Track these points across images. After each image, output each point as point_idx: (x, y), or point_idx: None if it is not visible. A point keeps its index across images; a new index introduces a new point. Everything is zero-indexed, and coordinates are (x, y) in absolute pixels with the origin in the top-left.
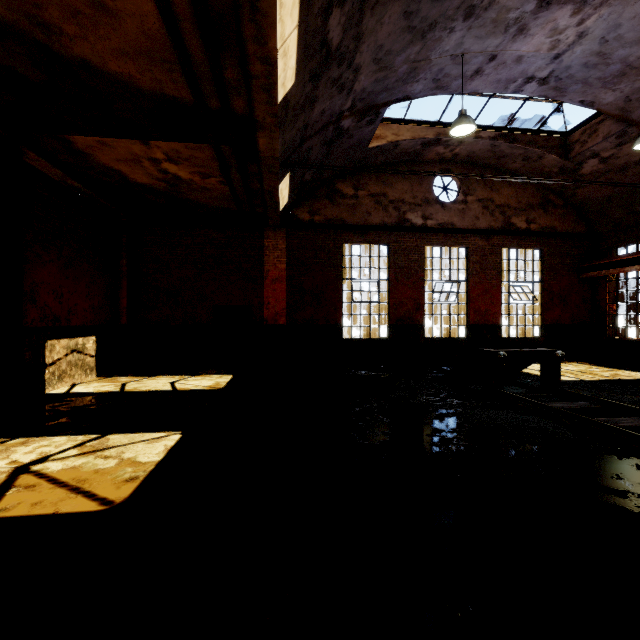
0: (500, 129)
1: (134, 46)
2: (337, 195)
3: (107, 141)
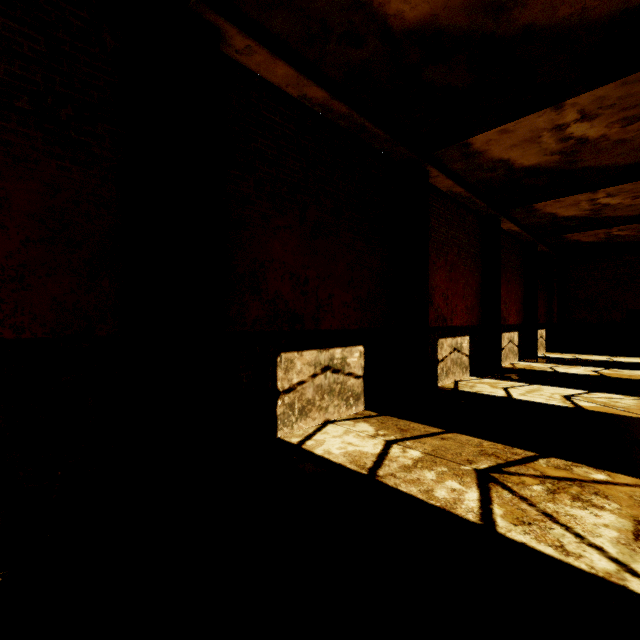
0: None
1: (637, 208)
2: None
3: (585, 232)
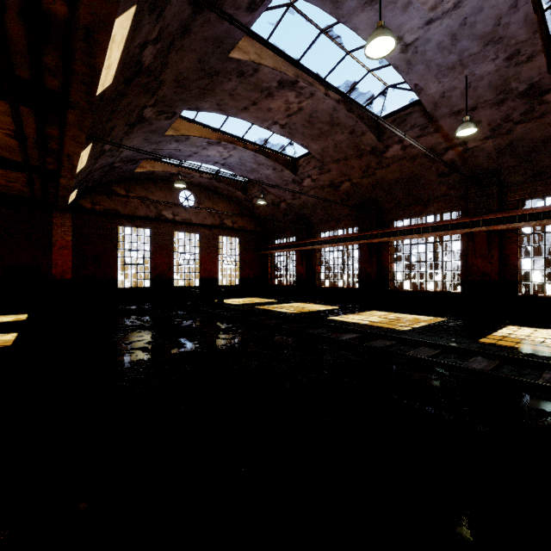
0: (213, 174)
1: None
2: (113, 194)
3: None
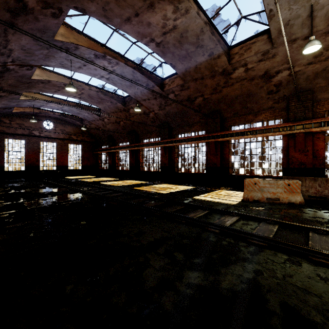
0: (62, 113)
1: None
2: (1, 122)
3: None
